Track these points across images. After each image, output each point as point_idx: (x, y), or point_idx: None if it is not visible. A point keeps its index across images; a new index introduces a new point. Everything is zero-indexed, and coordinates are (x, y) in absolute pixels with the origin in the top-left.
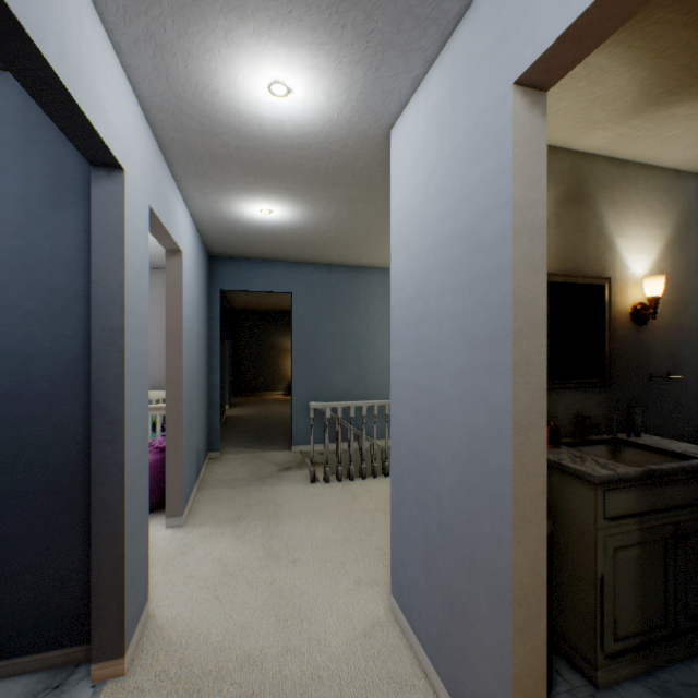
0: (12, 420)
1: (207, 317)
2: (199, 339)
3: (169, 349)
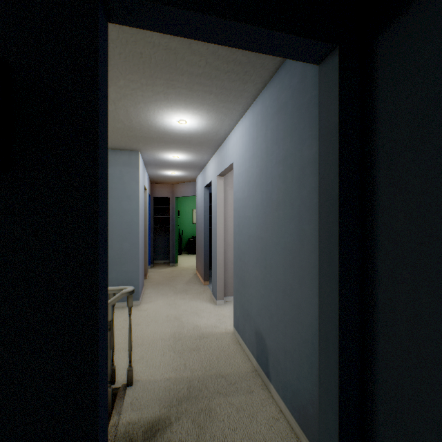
0: None
1: None
2: (264, 211)
3: None
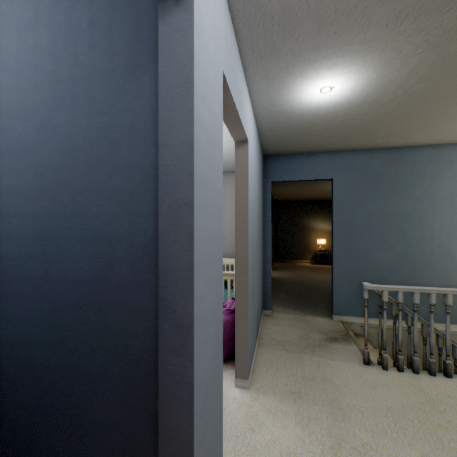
0: (100, 302)
1: (262, 204)
2: (257, 221)
3: (237, 229)
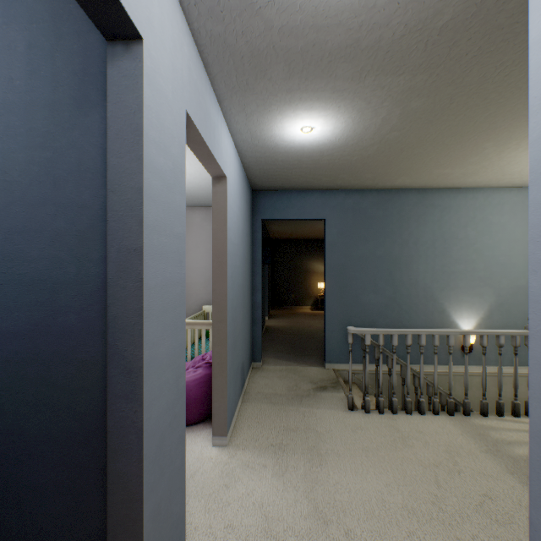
0: (41, 356)
1: (250, 244)
2: (243, 263)
3: (215, 273)
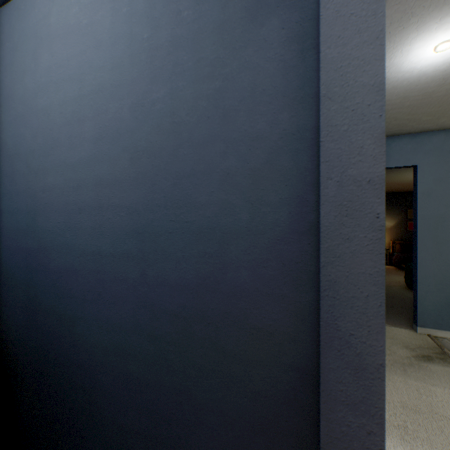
0: (208, 314)
1: None
2: None
3: None
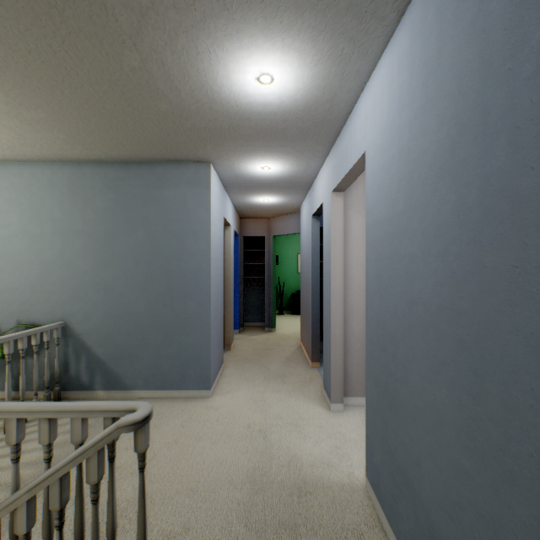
0: None
1: None
2: (468, 238)
3: None
